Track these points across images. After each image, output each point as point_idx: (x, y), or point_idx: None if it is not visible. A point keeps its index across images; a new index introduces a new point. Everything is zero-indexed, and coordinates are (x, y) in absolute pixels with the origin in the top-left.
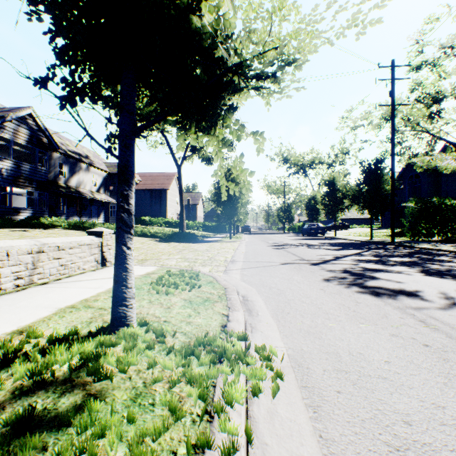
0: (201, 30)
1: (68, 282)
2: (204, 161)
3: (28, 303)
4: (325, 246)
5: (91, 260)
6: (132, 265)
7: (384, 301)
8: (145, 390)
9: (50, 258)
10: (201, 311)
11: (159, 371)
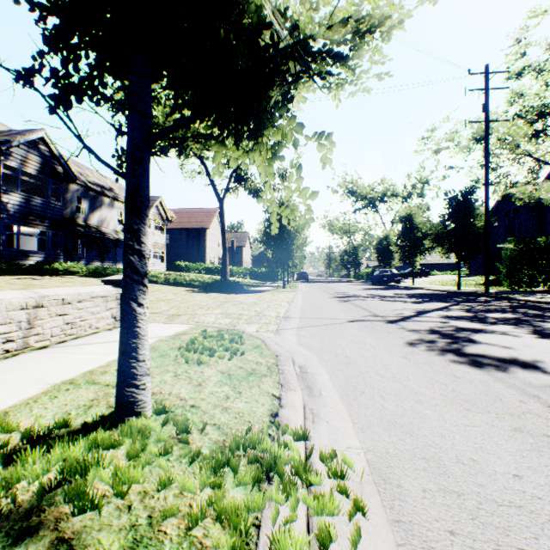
0: (243, 3)
1: (74, 346)
2: (252, 193)
3: (13, 376)
4: (402, 298)
5: (107, 316)
6: (146, 328)
7: (492, 376)
8: (149, 533)
9: (52, 314)
10: (244, 391)
11: (174, 495)
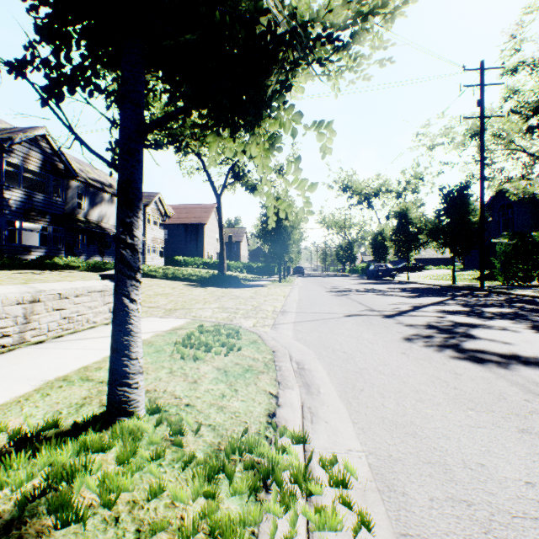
0: None
1: (70, 340)
2: (249, 189)
3: (7, 373)
4: (398, 293)
5: (104, 311)
6: (139, 325)
7: (494, 373)
8: None
9: (49, 309)
10: (240, 388)
11: (165, 505)
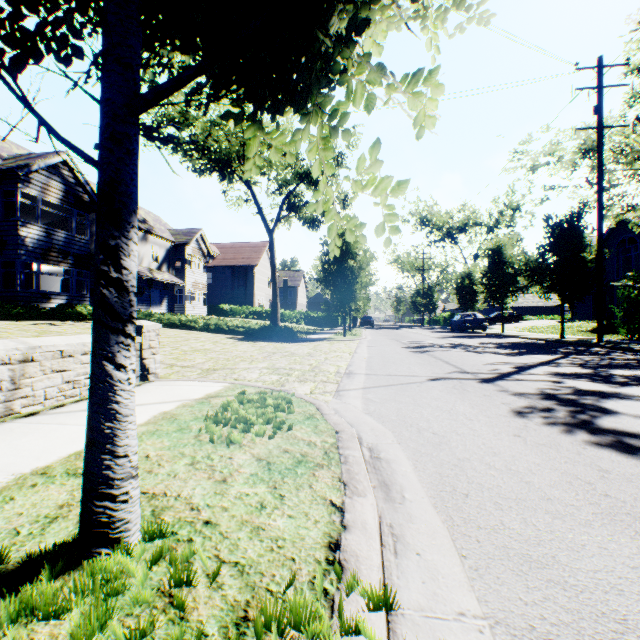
0: None
1: (71, 412)
2: (307, 224)
3: None
4: (493, 349)
5: None
6: (131, 404)
7: None
8: None
9: (47, 370)
10: (288, 494)
11: None
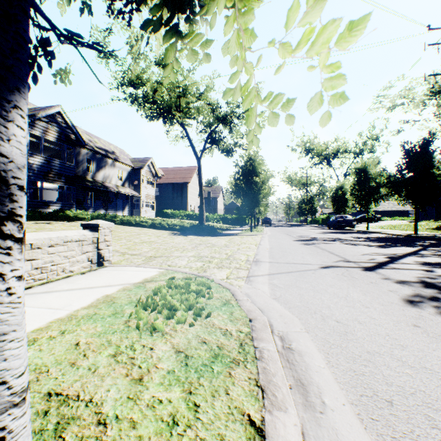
0: None
1: (34, 294)
2: (224, 152)
3: None
4: (364, 242)
5: (82, 259)
6: (12, 317)
7: None
8: None
9: None
10: (202, 403)
11: None
